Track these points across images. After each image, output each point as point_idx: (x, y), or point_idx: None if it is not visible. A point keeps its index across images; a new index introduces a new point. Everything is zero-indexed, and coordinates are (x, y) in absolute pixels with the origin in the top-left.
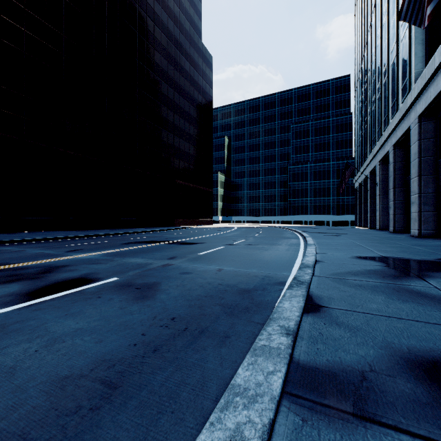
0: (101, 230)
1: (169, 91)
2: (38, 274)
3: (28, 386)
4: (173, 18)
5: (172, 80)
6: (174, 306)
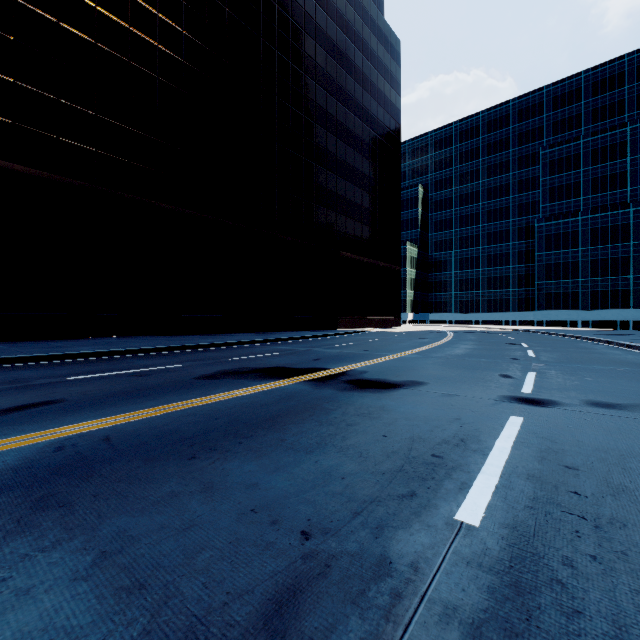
0: (214, 335)
1: (329, 103)
2: None
3: None
4: None
5: (334, 83)
6: None
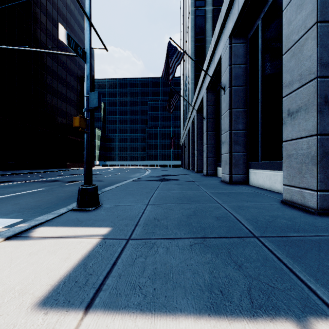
0: (16, 171)
1: (63, 73)
2: (56, 181)
3: (99, 185)
4: (66, 22)
5: (65, 65)
6: (111, 181)
